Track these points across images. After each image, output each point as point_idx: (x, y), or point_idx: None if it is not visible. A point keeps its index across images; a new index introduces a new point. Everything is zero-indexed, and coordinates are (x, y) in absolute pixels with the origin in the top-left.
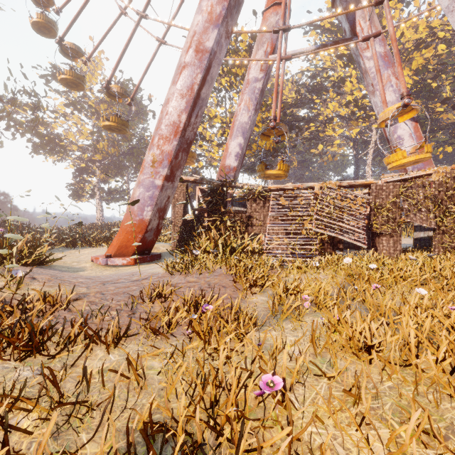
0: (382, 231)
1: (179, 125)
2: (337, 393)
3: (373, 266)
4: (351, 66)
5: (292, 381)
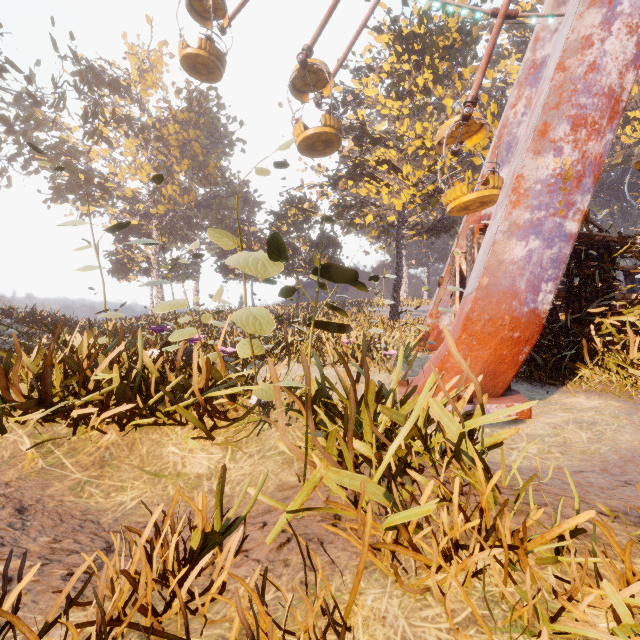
0: None
1: (620, 96)
2: None
3: None
4: None
5: None
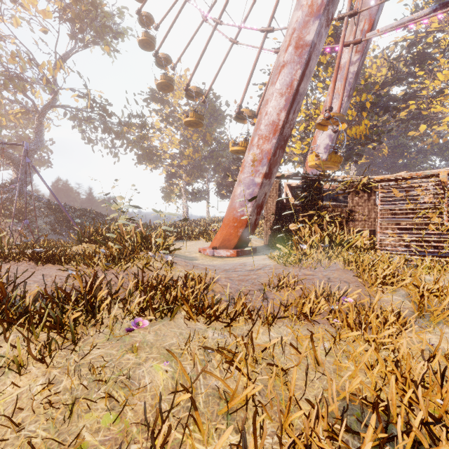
0: None
1: (278, 123)
2: None
3: None
4: None
5: None
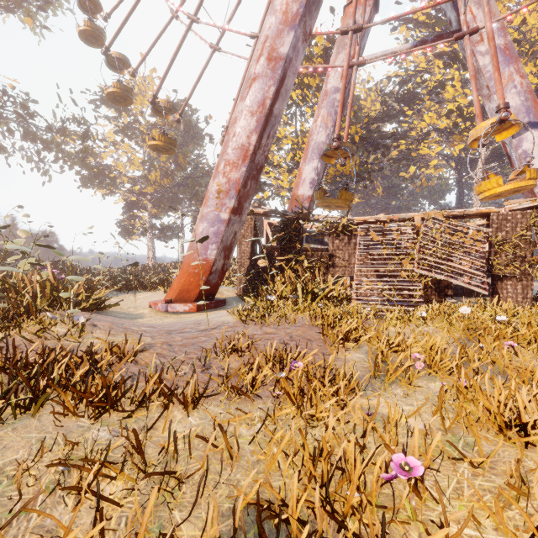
0: (506, 273)
1: (248, 148)
2: (487, 484)
3: (502, 318)
4: (453, 66)
5: (425, 464)
